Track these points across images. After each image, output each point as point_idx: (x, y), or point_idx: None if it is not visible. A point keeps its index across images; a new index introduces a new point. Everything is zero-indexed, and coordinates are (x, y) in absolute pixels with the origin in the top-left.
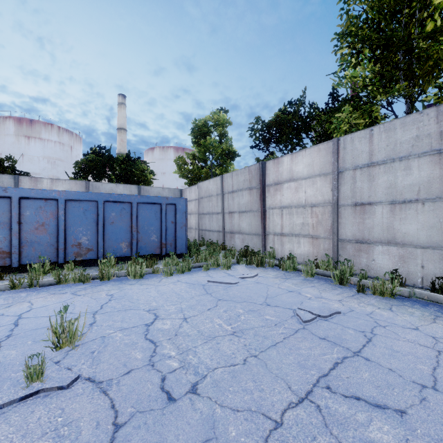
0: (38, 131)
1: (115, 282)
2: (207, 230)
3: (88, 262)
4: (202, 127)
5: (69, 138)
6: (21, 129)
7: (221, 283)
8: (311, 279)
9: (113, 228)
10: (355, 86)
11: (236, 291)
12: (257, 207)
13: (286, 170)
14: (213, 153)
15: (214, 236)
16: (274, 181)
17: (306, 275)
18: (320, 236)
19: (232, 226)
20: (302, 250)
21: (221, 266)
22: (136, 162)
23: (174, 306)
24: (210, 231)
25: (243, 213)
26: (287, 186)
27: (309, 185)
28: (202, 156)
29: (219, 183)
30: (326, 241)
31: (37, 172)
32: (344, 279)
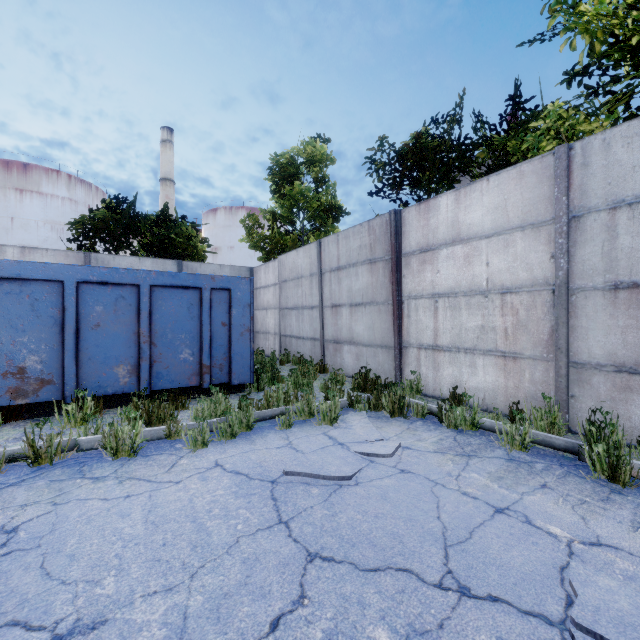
0: (36, 182)
1: (62, 472)
2: (293, 336)
3: (45, 407)
4: (287, 165)
5: (86, 193)
6: (9, 178)
7: (318, 477)
8: (525, 460)
9: (99, 336)
10: (593, 45)
11: (356, 512)
12: (386, 295)
13: (446, 223)
14: (305, 208)
15: (306, 347)
16: (419, 244)
17: (511, 445)
18: (522, 354)
19: (337, 331)
20: (481, 380)
21: (317, 417)
22: (177, 223)
23: (164, 601)
24: (299, 338)
25: (358, 307)
26: (447, 254)
27: (497, 248)
28: (286, 212)
29: (315, 255)
30: (538, 364)
31: (34, 245)
32: (621, 470)
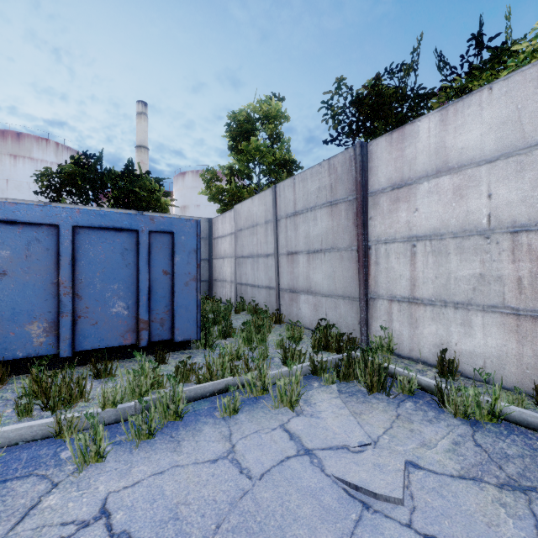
0: (28, 149)
1: None
2: (249, 284)
3: None
4: (243, 122)
5: None
6: (4, 146)
7: None
8: None
9: (6, 287)
10: None
11: None
12: (349, 240)
13: (427, 150)
14: (261, 163)
15: (261, 295)
16: (391, 180)
17: None
18: None
19: (293, 279)
20: (480, 343)
21: (272, 398)
22: (140, 177)
23: None
24: (254, 287)
25: (316, 254)
26: (429, 188)
27: (506, 175)
28: (243, 166)
29: (270, 201)
30: None
31: None
32: None
